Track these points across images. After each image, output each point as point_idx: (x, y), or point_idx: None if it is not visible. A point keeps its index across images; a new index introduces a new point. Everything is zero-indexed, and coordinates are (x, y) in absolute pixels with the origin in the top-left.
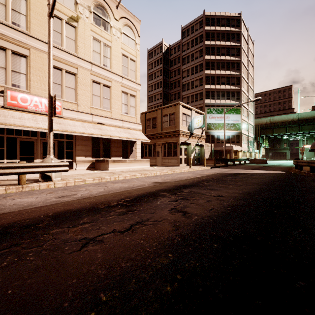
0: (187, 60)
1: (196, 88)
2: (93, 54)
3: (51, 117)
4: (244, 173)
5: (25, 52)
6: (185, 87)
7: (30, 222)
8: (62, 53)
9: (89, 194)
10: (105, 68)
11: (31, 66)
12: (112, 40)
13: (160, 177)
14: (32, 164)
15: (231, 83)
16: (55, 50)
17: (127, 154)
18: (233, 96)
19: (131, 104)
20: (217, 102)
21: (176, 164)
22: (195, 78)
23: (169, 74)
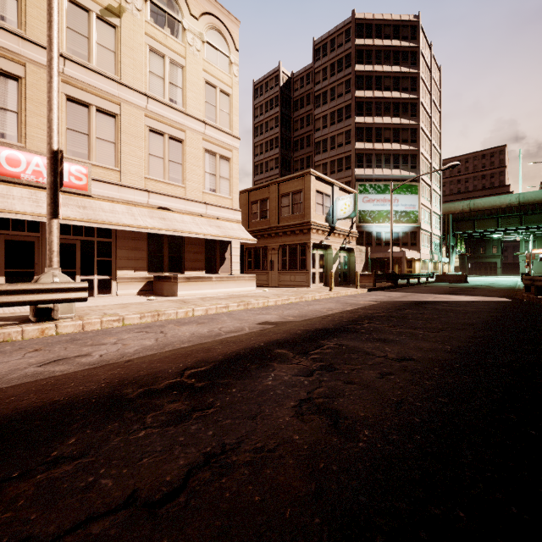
0: (323, 99)
1: (339, 148)
2: (150, 79)
3: (54, 192)
4: (436, 303)
5: (17, 70)
6: (319, 147)
7: None
8: (90, 75)
9: (118, 353)
10: (172, 105)
11: (29, 97)
12: (187, 55)
13: (274, 310)
14: (7, 287)
15: (401, 139)
16: (77, 68)
17: (215, 265)
18: (405, 163)
19: (222, 173)
20: (377, 172)
21: (305, 283)
22: (338, 131)
23: (291, 125)
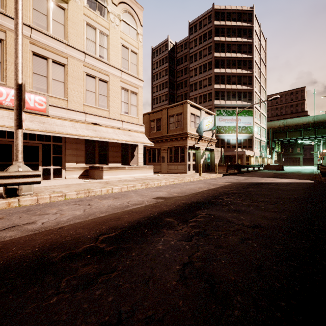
0: (194, 58)
1: (204, 88)
2: (86, 42)
3: (19, 111)
4: (267, 183)
5: (0, 35)
6: (192, 87)
7: None
8: (48, 39)
9: (55, 221)
10: (101, 59)
11: (8, 52)
12: (110, 28)
13: (164, 189)
14: None
15: (242, 82)
16: (39, 35)
17: (128, 159)
18: (245, 97)
19: (132, 102)
20: (228, 103)
21: (184, 171)
22: (203, 77)
23: (175, 74)
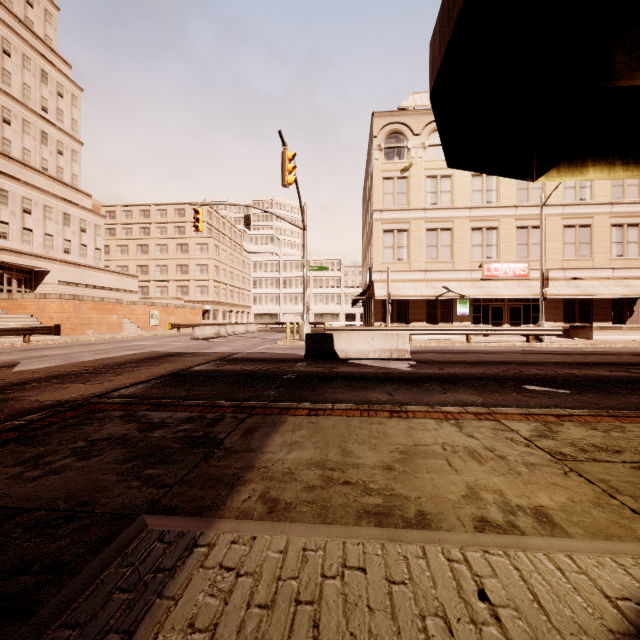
0: None
1: None
2: (564, 192)
3: (543, 290)
4: None
5: (496, 224)
6: None
7: (577, 353)
8: (528, 210)
9: (595, 350)
10: (582, 203)
11: (500, 235)
12: None
13: None
14: (536, 328)
15: None
16: (522, 209)
17: (622, 317)
18: None
19: (630, 239)
20: None
21: None
22: None
23: None
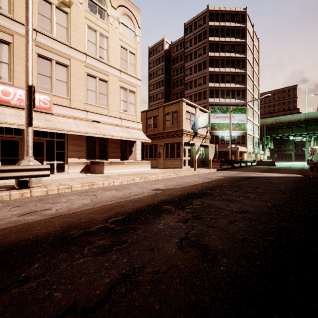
0: (190, 57)
1: (199, 86)
2: (87, 44)
3: (29, 110)
4: (258, 177)
5: (8, 38)
6: (188, 85)
7: None
8: (52, 42)
9: (68, 208)
10: (101, 60)
11: (15, 54)
12: (110, 30)
13: (162, 182)
14: (0, 168)
15: (236, 81)
16: (44, 38)
17: (126, 155)
18: (238, 95)
19: (130, 100)
20: (222, 101)
21: (180, 166)
22: (198, 76)
23: (171, 72)
